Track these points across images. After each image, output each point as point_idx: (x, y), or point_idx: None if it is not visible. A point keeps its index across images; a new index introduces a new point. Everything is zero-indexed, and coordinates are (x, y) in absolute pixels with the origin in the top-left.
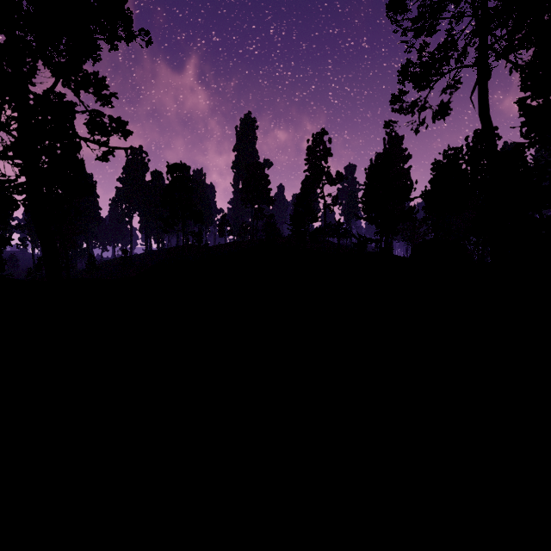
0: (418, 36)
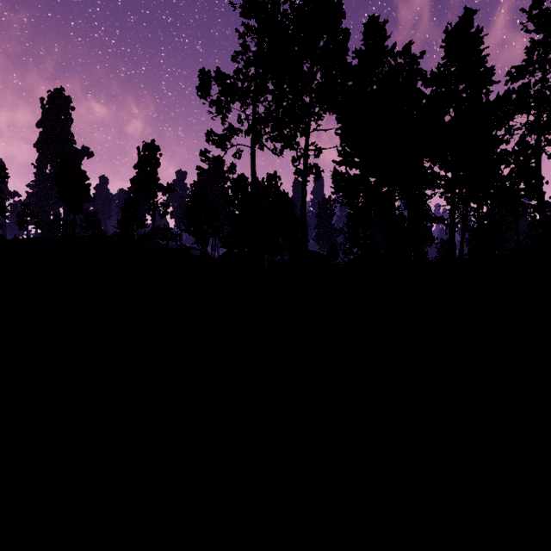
0: (218, 115)
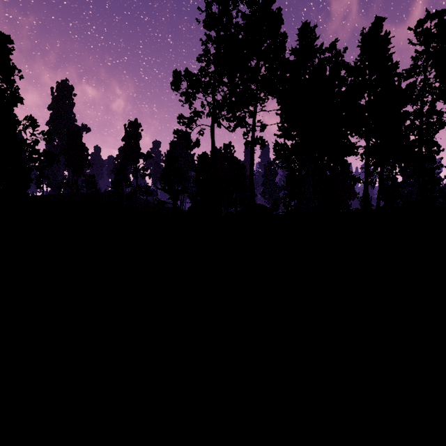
0: (187, 102)
